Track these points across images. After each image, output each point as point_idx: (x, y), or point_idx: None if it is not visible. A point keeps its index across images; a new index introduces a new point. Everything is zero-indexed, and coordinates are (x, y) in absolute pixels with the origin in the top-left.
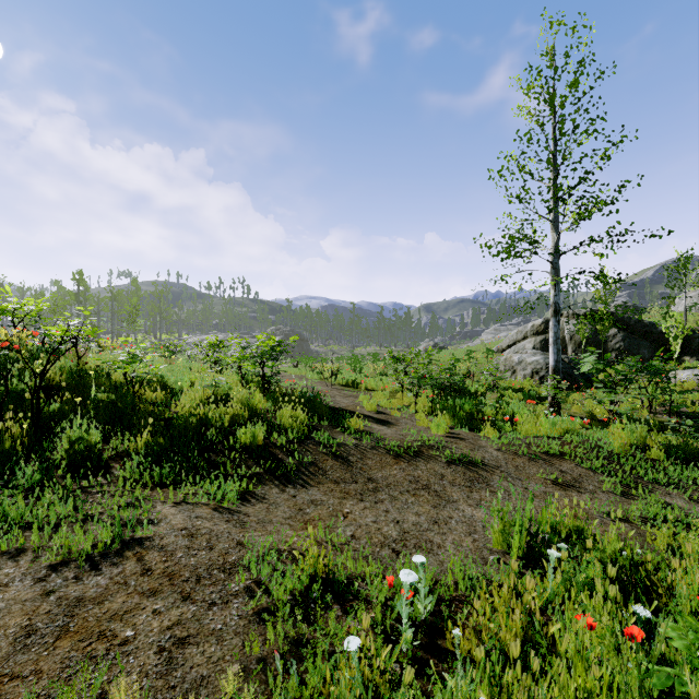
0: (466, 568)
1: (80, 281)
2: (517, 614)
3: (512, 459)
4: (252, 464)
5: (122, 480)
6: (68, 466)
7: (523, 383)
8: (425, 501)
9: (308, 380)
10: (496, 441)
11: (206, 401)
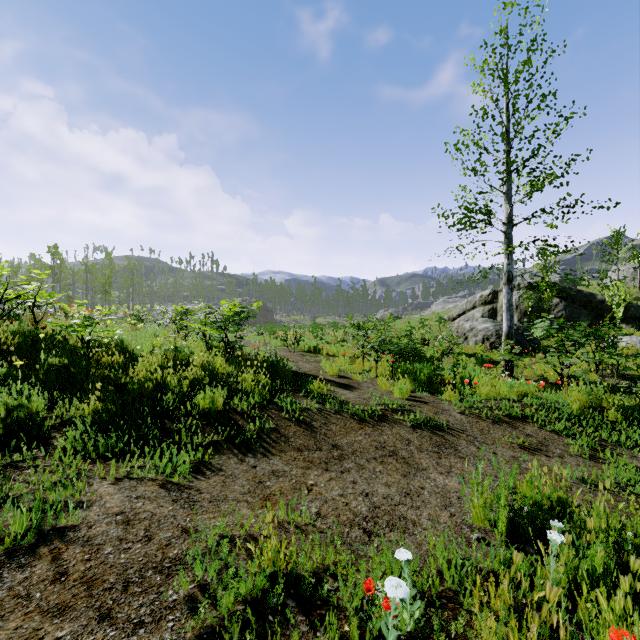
0: (449, 552)
1: (55, 254)
2: (532, 630)
3: (476, 422)
4: (210, 432)
5: (62, 451)
6: (3, 437)
7: (476, 349)
8: (394, 470)
9: (272, 347)
10: (458, 405)
11: (166, 366)
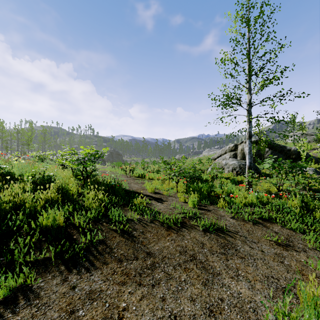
0: None
1: None
2: None
3: (243, 224)
4: (45, 248)
5: None
6: None
7: (229, 175)
8: (195, 277)
9: (118, 174)
10: (229, 211)
11: (32, 190)
